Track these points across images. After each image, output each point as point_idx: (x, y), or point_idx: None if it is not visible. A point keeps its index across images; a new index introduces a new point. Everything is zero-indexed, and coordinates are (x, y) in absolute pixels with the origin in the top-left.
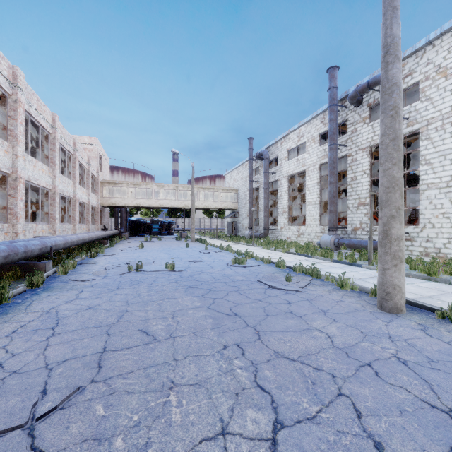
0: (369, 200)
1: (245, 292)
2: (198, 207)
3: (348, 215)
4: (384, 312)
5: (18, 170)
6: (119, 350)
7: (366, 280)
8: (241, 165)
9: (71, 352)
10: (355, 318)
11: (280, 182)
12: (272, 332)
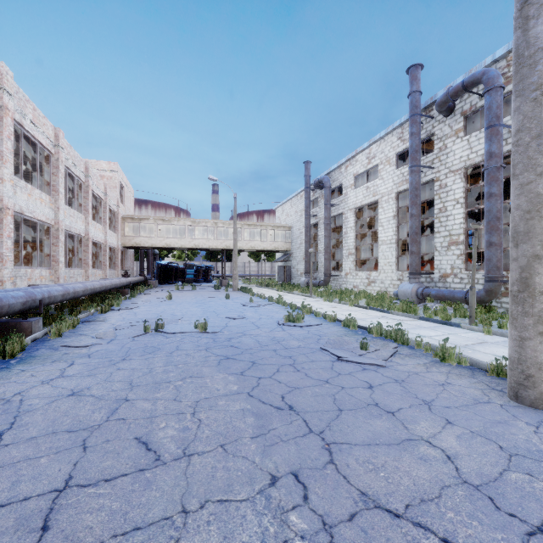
0: (464, 238)
1: (303, 366)
2: (241, 248)
3: (435, 257)
4: (522, 406)
5: (4, 198)
6: (90, 485)
7: (474, 347)
8: (295, 196)
9: (8, 490)
10: (481, 418)
11: (344, 216)
12: (351, 447)
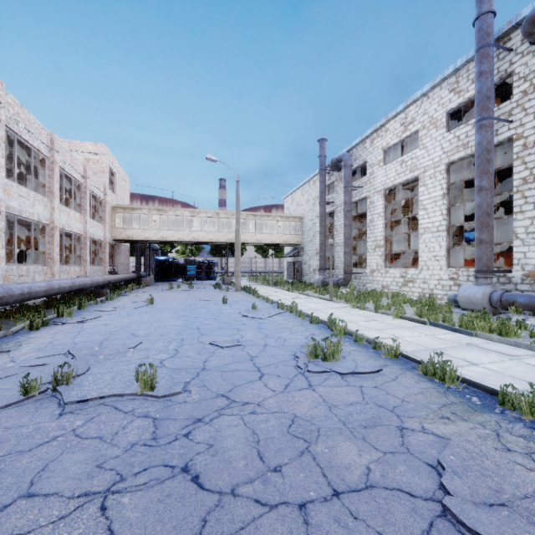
0: None
1: None
2: (246, 241)
3: (514, 247)
4: None
5: None
6: None
7: None
8: (306, 182)
9: None
10: None
11: (369, 201)
12: None
